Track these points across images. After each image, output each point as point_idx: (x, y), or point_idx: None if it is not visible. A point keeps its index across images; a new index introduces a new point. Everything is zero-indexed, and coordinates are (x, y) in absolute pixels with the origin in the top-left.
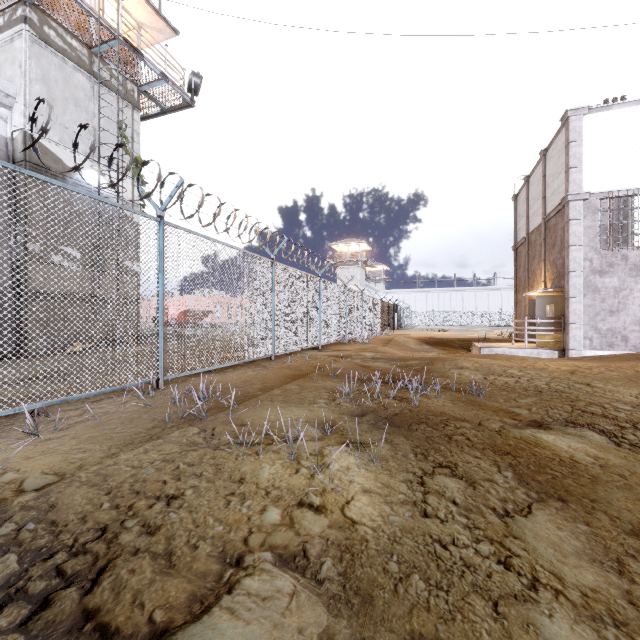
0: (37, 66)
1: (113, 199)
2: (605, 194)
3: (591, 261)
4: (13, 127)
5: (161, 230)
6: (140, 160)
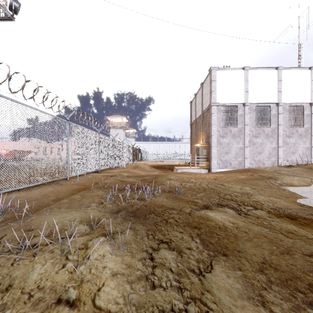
0: None
1: None
2: (224, 104)
3: (219, 131)
4: None
5: None
6: None
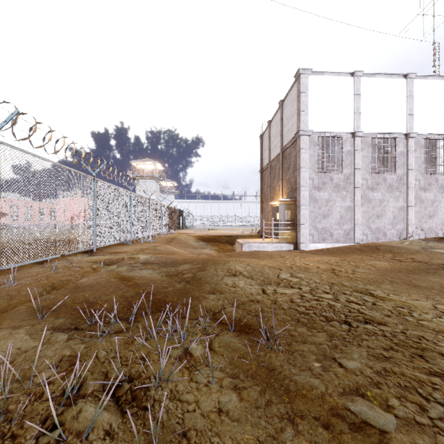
0: None
1: None
2: (321, 133)
3: (313, 180)
4: None
5: None
6: None
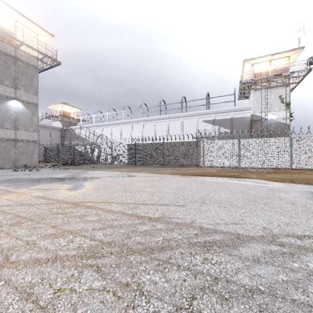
0: (254, 97)
1: (277, 120)
2: None
3: None
4: (251, 113)
5: (238, 141)
6: (288, 103)
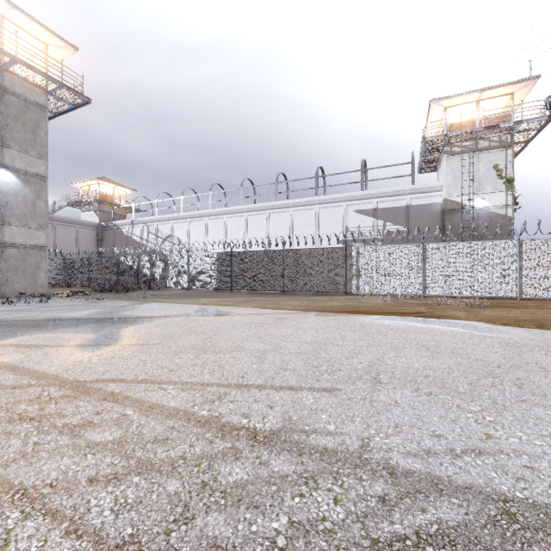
0: (449, 168)
1: (491, 209)
2: None
3: None
4: (442, 198)
5: (422, 247)
6: (510, 178)
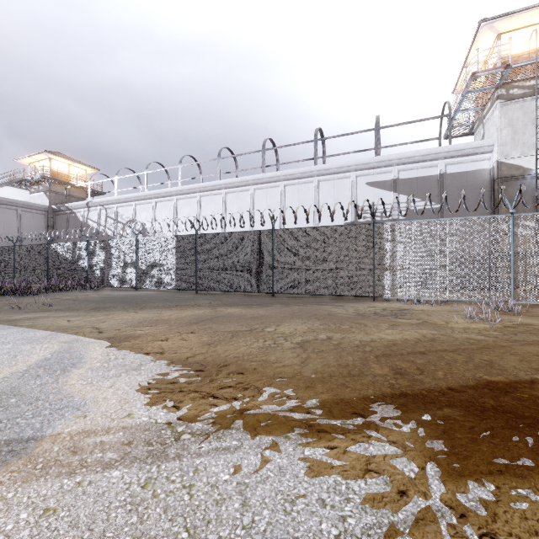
0: (504, 119)
1: None
2: None
3: None
4: (492, 161)
5: (511, 220)
6: None
